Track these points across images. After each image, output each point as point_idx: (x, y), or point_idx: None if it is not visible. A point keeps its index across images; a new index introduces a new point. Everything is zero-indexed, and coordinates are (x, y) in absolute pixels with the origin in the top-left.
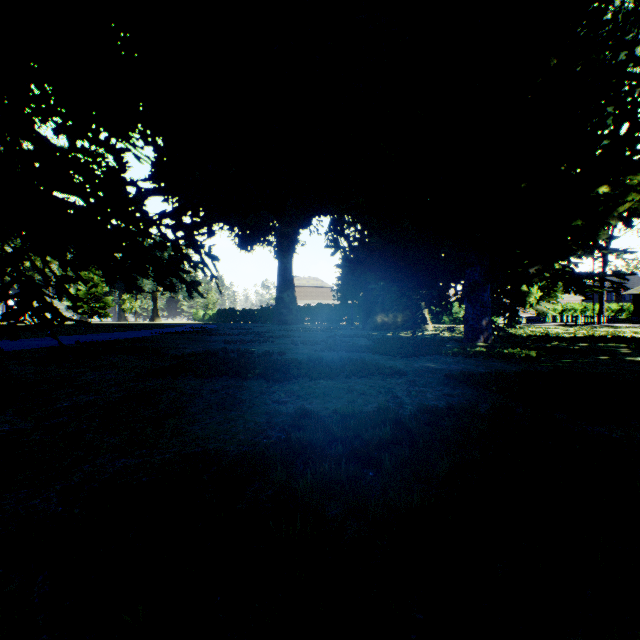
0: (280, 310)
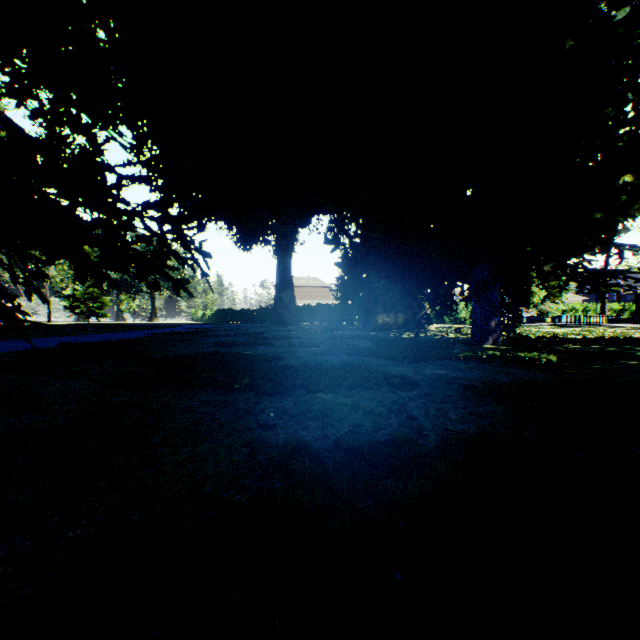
0: (279, 310)
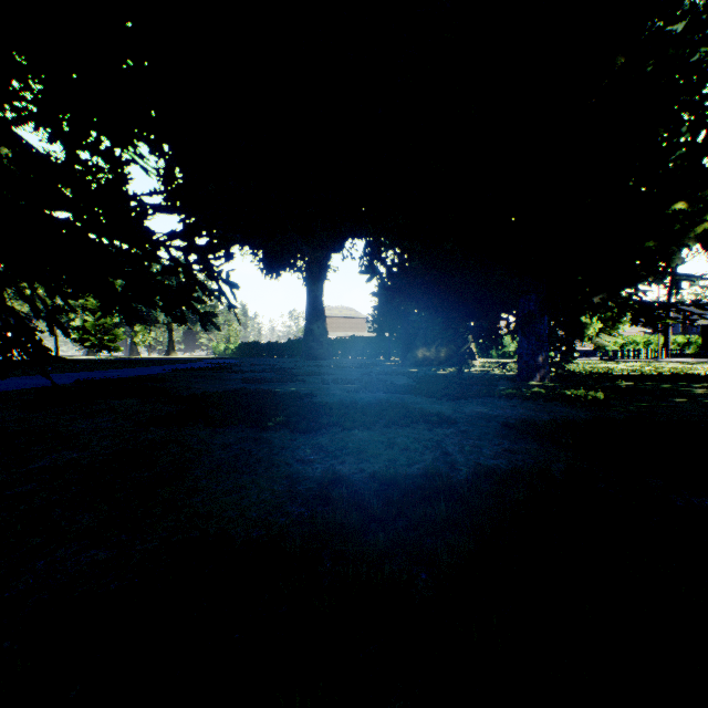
0: (309, 343)
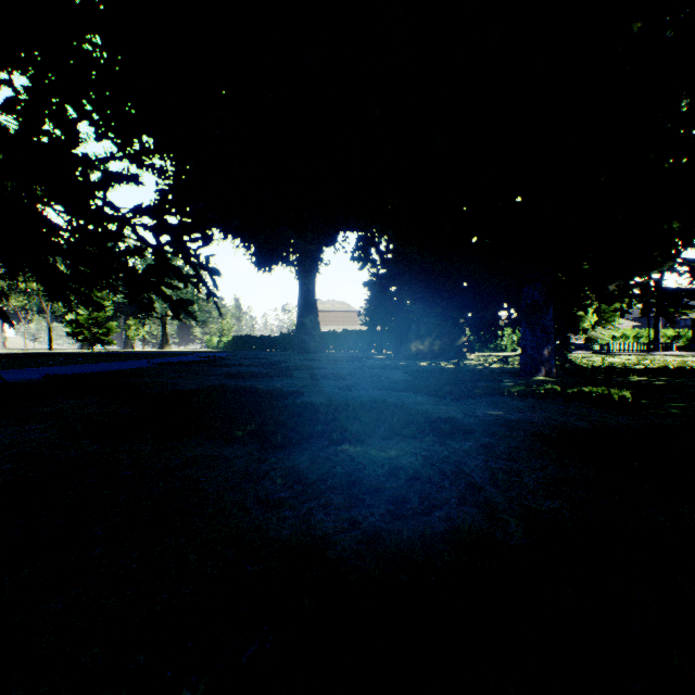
0: (301, 337)
